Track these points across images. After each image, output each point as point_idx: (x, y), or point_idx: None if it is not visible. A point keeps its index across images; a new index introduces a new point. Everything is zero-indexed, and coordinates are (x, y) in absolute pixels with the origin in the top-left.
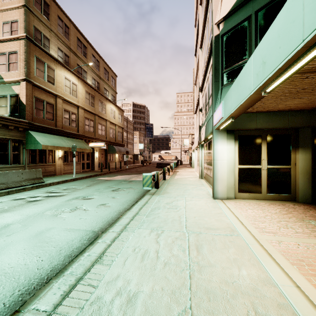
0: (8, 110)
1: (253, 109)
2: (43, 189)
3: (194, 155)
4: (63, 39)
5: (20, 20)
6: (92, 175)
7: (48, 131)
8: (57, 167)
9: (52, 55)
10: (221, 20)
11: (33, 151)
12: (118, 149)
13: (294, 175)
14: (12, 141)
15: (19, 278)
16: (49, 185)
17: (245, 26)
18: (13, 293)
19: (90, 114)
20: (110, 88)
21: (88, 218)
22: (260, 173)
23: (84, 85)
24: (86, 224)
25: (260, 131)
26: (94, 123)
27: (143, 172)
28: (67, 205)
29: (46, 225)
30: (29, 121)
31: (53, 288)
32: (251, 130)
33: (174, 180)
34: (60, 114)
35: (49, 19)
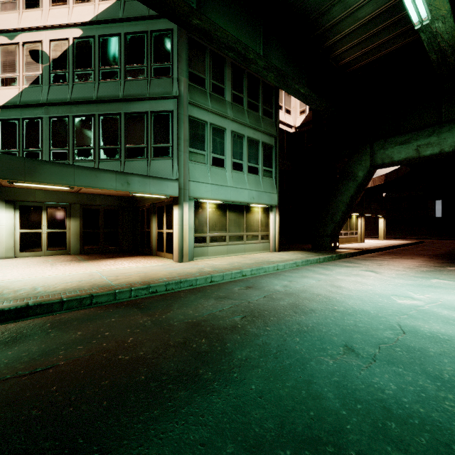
0: None
1: (26, 187)
2: None
3: None
4: None
5: None
6: None
7: None
8: None
9: None
10: None
11: None
12: None
13: (69, 236)
14: None
15: None
16: None
17: (16, 124)
18: None
19: None
20: None
21: None
22: (41, 236)
23: None
24: None
25: (41, 203)
26: None
27: None
28: None
29: None
30: None
31: None
32: (33, 202)
33: None
34: None
35: None
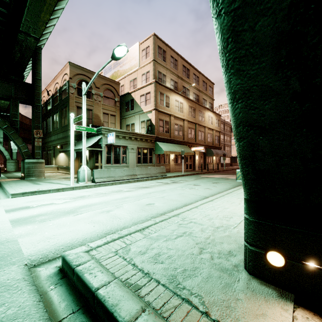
0: (145, 129)
1: None
2: (168, 179)
3: None
4: (173, 71)
5: (151, 70)
6: (194, 173)
7: (166, 141)
8: (170, 166)
9: (168, 87)
10: None
11: (158, 155)
12: (215, 152)
13: None
14: (149, 149)
15: (181, 202)
16: (169, 177)
17: None
18: (182, 204)
19: (192, 124)
20: (208, 97)
21: (200, 192)
22: None
23: (187, 102)
24: (200, 194)
25: None
26: (194, 131)
27: None
28: (186, 186)
29: (181, 192)
30: (156, 135)
31: (196, 203)
32: None
33: None
34: (172, 128)
35: (165, 61)
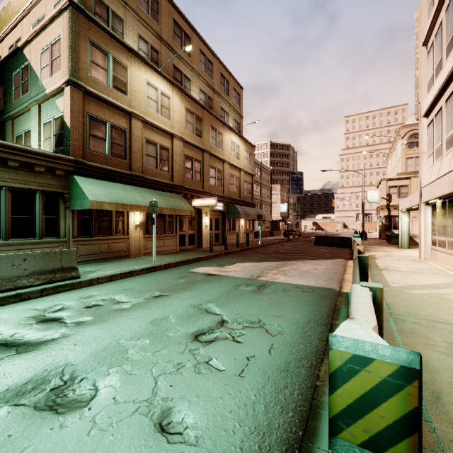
0: (52, 143)
1: None
2: (48, 302)
3: (421, 219)
4: (148, 21)
5: None
6: (188, 258)
7: (114, 177)
8: (131, 243)
9: (121, 39)
10: None
11: (87, 213)
12: (244, 211)
13: None
14: (44, 196)
15: None
16: (87, 284)
17: None
18: None
19: (194, 149)
20: (232, 109)
21: None
22: None
23: (183, 99)
24: None
25: None
26: (201, 166)
27: (291, 254)
28: None
29: None
30: (78, 158)
31: None
32: None
33: (398, 296)
34: (138, 148)
35: None
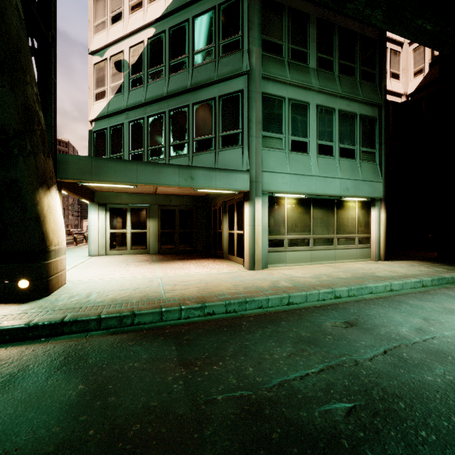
0: None
1: (113, 191)
2: None
3: None
4: None
5: None
6: None
7: None
8: None
9: None
10: (93, 121)
11: None
12: None
13: (149, 236)
14: None
15: None
16: None
17: (105, 133)
18: None
19: None
20: None
21: None
22: (126, 236)
23: None
24: None
25: (126, 205)
26: None
27: None
28: None
29: None
30: None
31: None
32: (120, 204)
33: (74, 249)
34: None
35: None
